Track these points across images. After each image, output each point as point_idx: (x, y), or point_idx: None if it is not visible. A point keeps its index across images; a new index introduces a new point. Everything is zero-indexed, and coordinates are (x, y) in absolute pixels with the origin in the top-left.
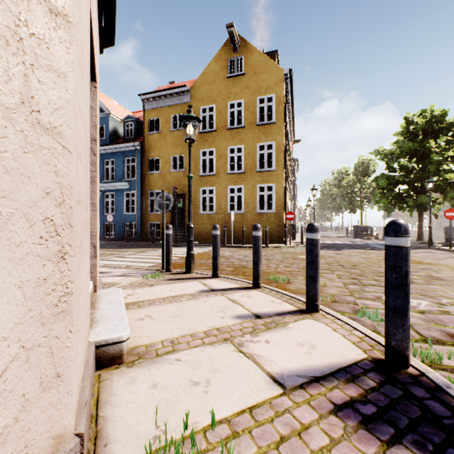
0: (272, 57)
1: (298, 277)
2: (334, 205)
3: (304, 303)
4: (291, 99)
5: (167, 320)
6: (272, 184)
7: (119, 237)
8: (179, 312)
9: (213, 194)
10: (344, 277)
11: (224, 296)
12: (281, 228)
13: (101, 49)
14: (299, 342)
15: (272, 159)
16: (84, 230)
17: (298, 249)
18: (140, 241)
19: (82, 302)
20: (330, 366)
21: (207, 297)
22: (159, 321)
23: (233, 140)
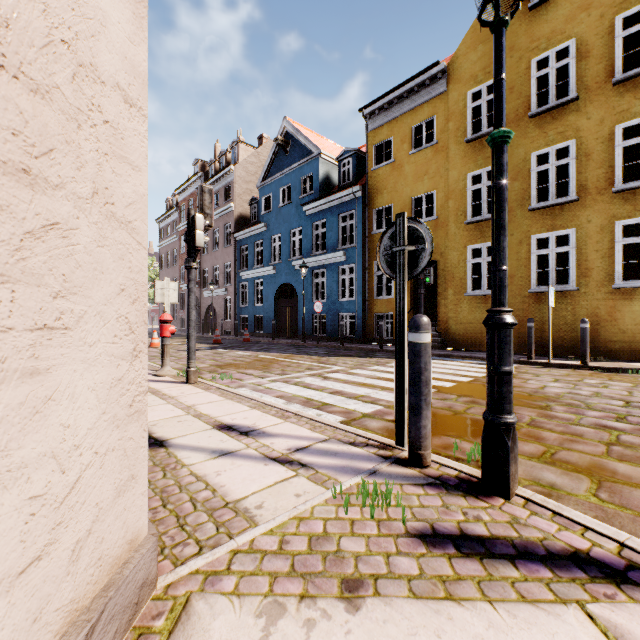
0: None
1: None
2: None
3: None
4: None
5: None
6: None
7: (332, 335)
8: None
9: None
10: None
11: None
12: None
13: None
14: None
15: None
16: None
17: None
18: (360, 343)
19: None
20: None
21: None
22: None
23: (546, 136)
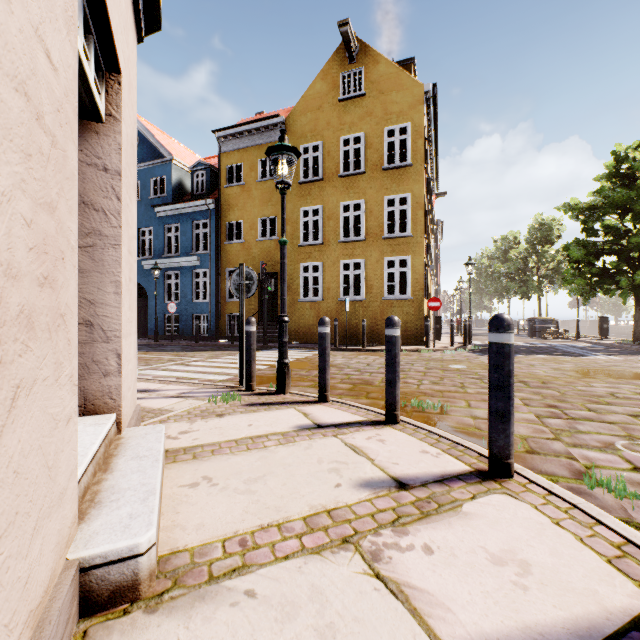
0: (405, 69)
1: (456, 401)
2: (496, 288)
3: (481, 457)
4: (434, 131)
5: (237, 489)
6: (407, 256)
7: (185, 334)
8: (260, 471)
9: (319, 272)
10: (533, 402)
11: (338, 438)
12: (420, 322)
13: (138, 34)
14: (493, 553)
15: (407, 220)
16: (20, 333)
17: (447, 354)
18: (214, 341)
19: (4, 509)
20: (581, 630)
21: (310, 440)
22: (224, 491)
23: (348, 193)
